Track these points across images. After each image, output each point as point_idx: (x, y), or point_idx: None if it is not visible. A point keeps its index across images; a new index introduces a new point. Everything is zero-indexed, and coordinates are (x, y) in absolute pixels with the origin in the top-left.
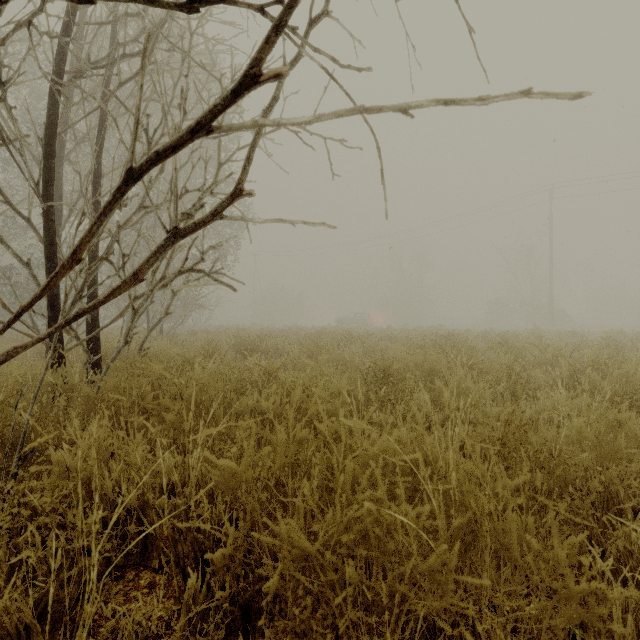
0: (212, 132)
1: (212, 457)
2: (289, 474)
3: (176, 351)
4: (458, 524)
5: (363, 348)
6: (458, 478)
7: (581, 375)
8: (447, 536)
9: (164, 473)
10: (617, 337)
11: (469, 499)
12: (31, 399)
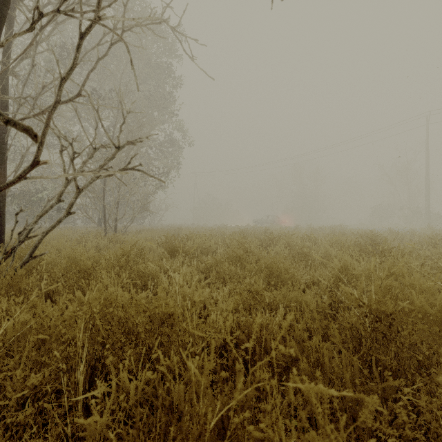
0: None
1: None
2: None
3: (92, 254)
4: None
5: (286, 248)
6: None
7: None
8: None
9: None
10: None
11: None
12: None
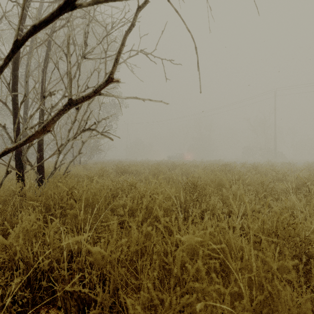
0: (75, 8)
1: (88, 245)
2: (139, 256)
3: (85, 172)
4: (258, 301)
5: (181, 171)
6: (257, 267)
7: (300, 186)
8: (251, 310)
9: (66, 247)
10: (312, 165)
11: (260, 277)
12: (1, 199)
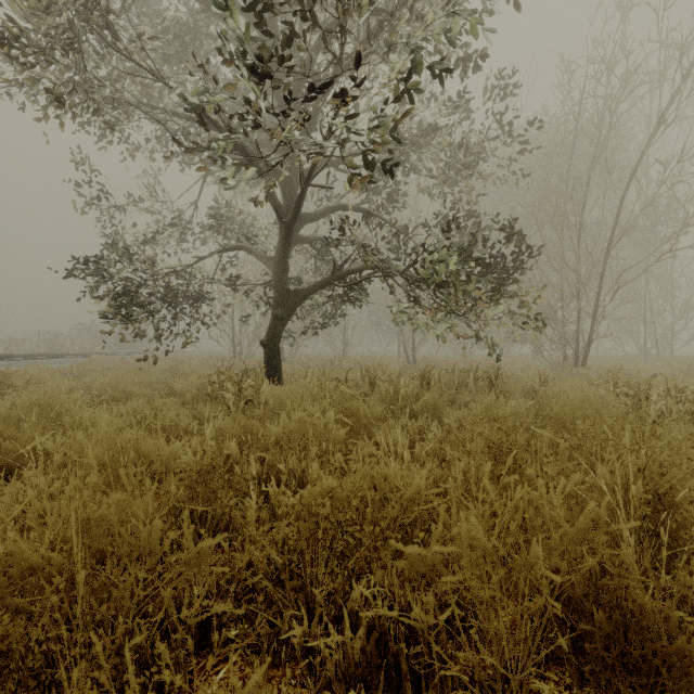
0: None
1: None
2: None
3: None
4: None
5: None
6: None
7: None
8: None
9: None
10: None
11: None
12: None
